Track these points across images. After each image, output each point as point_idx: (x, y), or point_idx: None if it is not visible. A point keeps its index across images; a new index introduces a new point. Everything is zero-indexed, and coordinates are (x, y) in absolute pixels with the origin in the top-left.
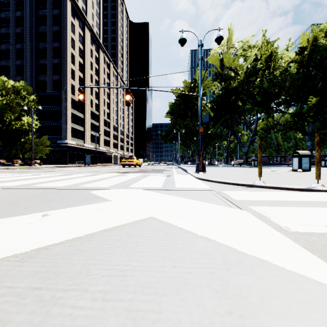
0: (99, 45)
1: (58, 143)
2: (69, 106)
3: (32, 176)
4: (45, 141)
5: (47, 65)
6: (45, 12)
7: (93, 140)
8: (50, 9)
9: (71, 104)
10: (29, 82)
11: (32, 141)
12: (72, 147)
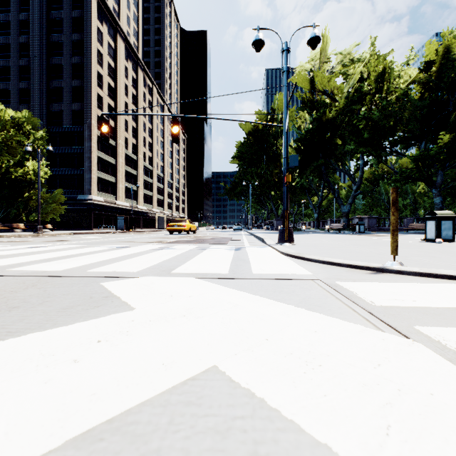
0: (137, 61)
1: (79, 200)
2: (94, 146)
3: (27, 249)
4: (58, 196)
5: (63, 88)
6: (61, 13)
7: (129, 196)
8: (67, 9)
9: (97, 144)
10: (37, 113)
11: (39, 196)
12: (99, 205)
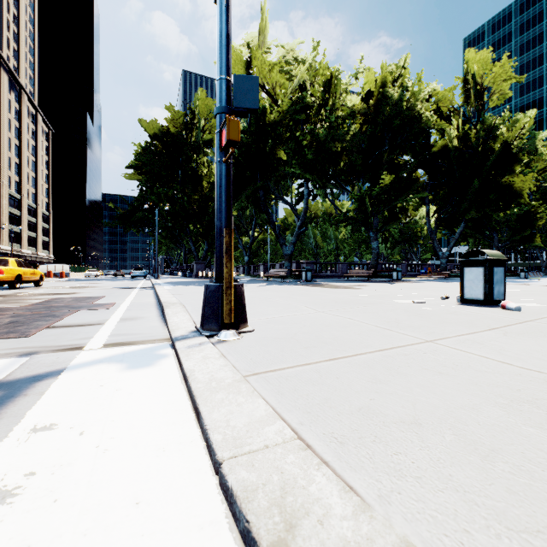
0: None
1: None
2: None
3: None
4: None
5: None
6: None
7: None
8: None
9: None
10: None
11: None
12: None
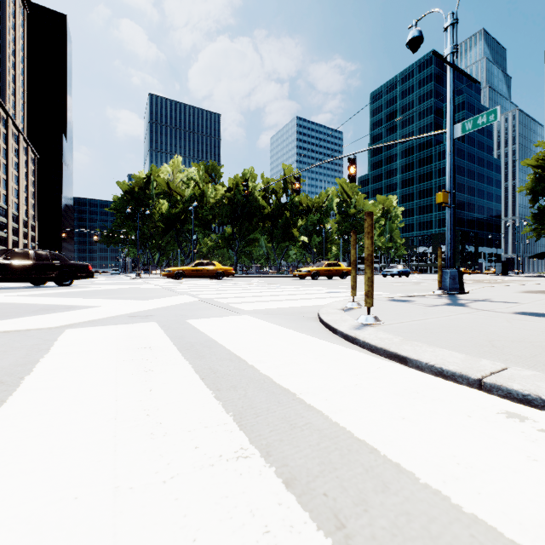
0: None
1: None
2: None
3: None
4: None
5: None
6: None
7: None
8: None
9: None
10: None
11: None
12: None
